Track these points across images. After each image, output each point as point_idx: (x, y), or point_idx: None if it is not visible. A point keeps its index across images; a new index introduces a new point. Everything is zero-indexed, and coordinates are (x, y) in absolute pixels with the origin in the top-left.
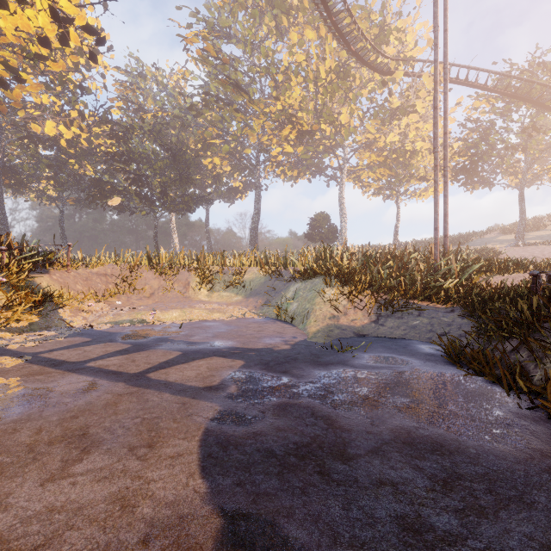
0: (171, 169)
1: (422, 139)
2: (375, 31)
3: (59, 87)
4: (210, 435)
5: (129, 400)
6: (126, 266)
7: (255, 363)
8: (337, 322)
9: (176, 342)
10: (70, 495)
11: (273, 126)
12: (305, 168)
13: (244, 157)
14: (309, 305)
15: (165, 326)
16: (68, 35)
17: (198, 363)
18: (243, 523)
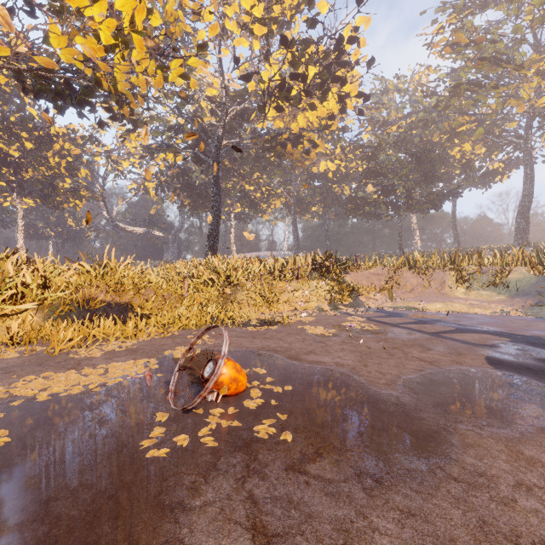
0: (415, 171)
1: None
2: None
3: (330, 136)
4: (490, 358)
5: (436, 340)
6: (390, 268)
7: (520, 341)
8: None
9: (448, 323)
10: (433, 356)
11: None
12: None
13: (505, 130)
14: None
15: (433, 313)
16: (345, 106)
17: (471, 334)
18: (512, 376)
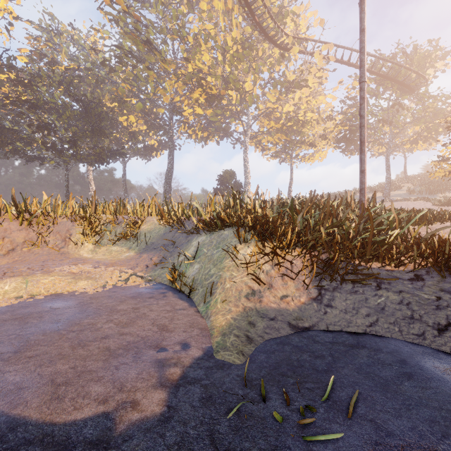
0: (83, 121)
1: (311, 111)
2: (275, 10)
3: None
4: None
5: None
6: None
7: None
8: (259, 303)
9: None
10: None
11: (184, 87)
12: (214, 130)
13: (159, 118)
14: (215, 269)
15: None
16: None
17: None
18: None
